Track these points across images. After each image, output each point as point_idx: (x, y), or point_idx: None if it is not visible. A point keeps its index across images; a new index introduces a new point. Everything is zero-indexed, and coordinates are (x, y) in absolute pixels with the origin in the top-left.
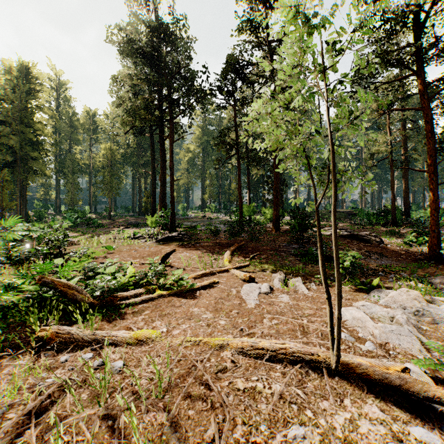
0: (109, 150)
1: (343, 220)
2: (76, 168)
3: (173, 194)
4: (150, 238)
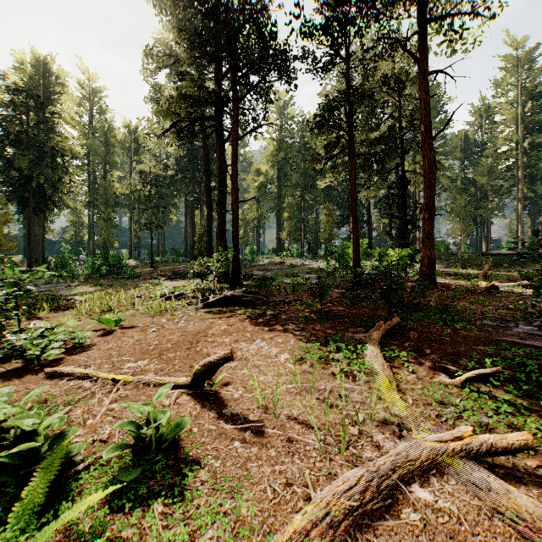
0: (151, 171)
1: (511, 268)
2: (111, 199)
3: (235, 224)
4: (195, 300)
